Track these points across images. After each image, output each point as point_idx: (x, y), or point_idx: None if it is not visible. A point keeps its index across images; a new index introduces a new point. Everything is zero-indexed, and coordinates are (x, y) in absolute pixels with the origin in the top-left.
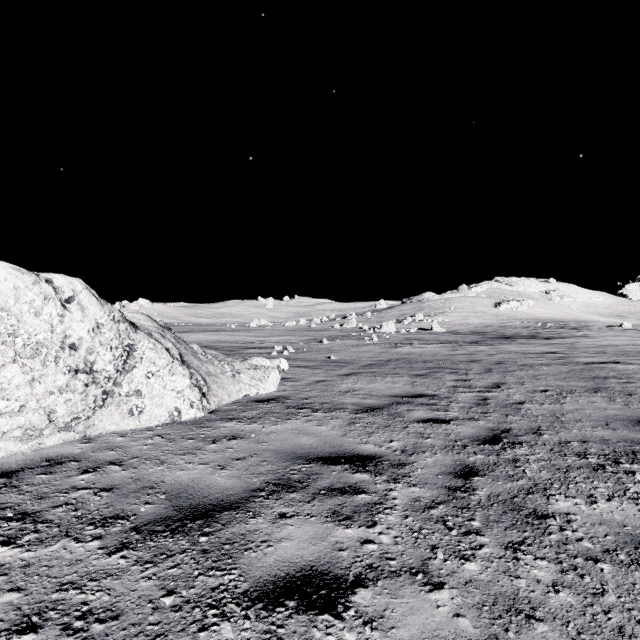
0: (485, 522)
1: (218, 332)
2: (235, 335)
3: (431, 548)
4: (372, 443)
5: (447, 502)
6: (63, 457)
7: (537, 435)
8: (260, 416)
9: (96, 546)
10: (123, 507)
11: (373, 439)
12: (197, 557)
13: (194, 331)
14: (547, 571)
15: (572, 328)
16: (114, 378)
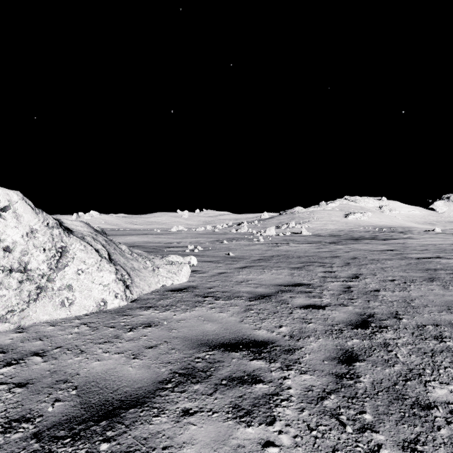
0: (376, 415)
1: (147, 235)
2: (159, 237)
3: (331, 451)
4: (265, 329)
5: (337, 391)
6: None
7: (397, 319)
8: (173, 304)
9: None
10: (32, 406)
11: (265, 325)
12: None
13: (129, 234)
14: None
15: (400, 232)
16: (47, 275)
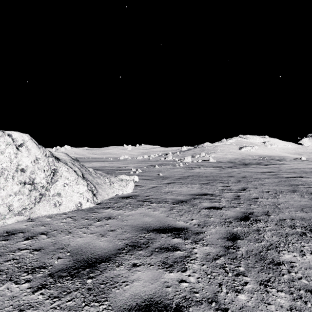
0: (246, 268)
1: (104, 162)
2: (112, 163)
3: (218, 285)
4: (182, 221)
5: (224, 255)
6: (16, 230)
7: (267, 216)
8: (123, 206)
9: (26, 287)
10: (45, 261)
11: (182, 218)
12: (84, 293)
13: (92, 161)
14: (285, 299)
15: (277, 160)
16: (46, 187)
